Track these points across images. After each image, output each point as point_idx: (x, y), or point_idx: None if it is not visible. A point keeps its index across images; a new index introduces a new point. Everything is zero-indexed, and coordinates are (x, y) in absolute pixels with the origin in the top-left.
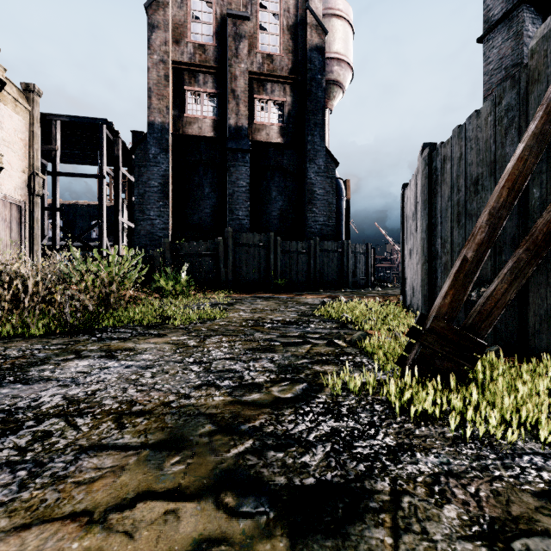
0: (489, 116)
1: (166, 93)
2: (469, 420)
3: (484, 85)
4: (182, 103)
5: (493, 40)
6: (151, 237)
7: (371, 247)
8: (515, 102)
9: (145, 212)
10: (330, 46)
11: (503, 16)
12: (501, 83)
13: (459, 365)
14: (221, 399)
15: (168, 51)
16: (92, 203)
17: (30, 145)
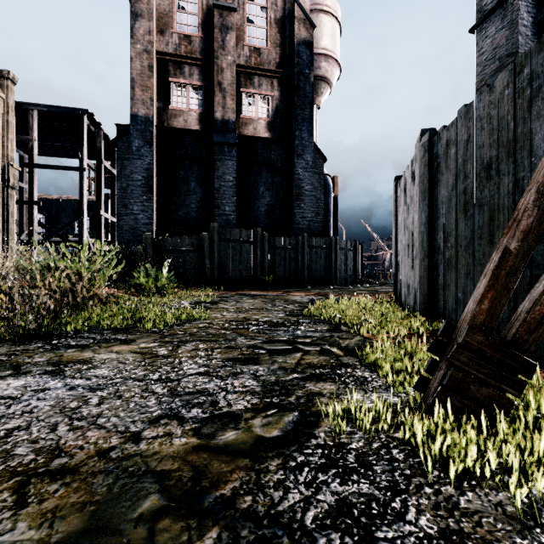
0: (506, 89)
1: (150, 84)
2: (540, 486)
3: (477, 76)
4: (166, 95)
5: (487, 29)
6: (134, 232)
7: (359, 243)
8: (542, 68)
9: (128, 206)
10: (317, 41)
11: (497, 5)
12: (495, 73)
13: (500, 391)
14: (182, 443)
15: (152, 40)
16: (76, 198)
17: (4, 134)
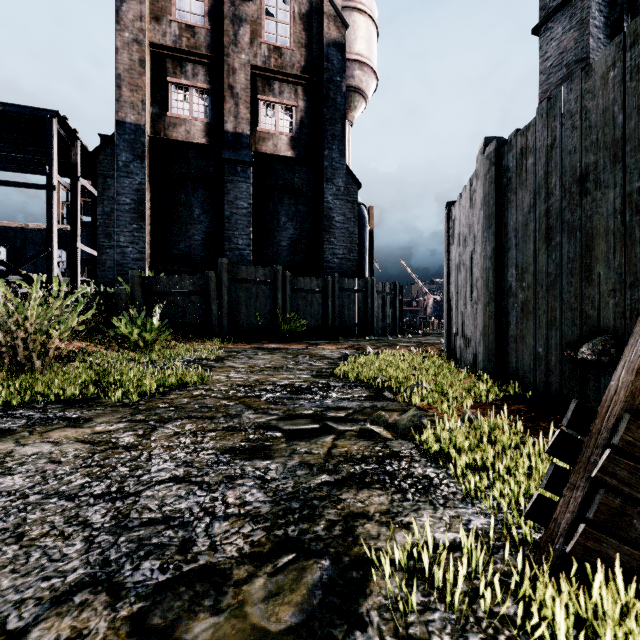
0: (611, 70)
1: (142, 83)
2: None
3: (540, 86)
4: (163, 99)
5: (552, 30)
6: (120, 269)
7: (399, 286)
8: None
9: (113, 236)
10: (350, 45)
11: (564, 0)
12: (562, 83)
13: None
14: None
15: (144, 28)
16: None
17: None
